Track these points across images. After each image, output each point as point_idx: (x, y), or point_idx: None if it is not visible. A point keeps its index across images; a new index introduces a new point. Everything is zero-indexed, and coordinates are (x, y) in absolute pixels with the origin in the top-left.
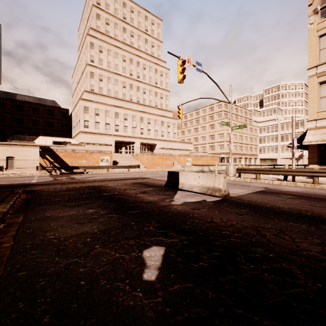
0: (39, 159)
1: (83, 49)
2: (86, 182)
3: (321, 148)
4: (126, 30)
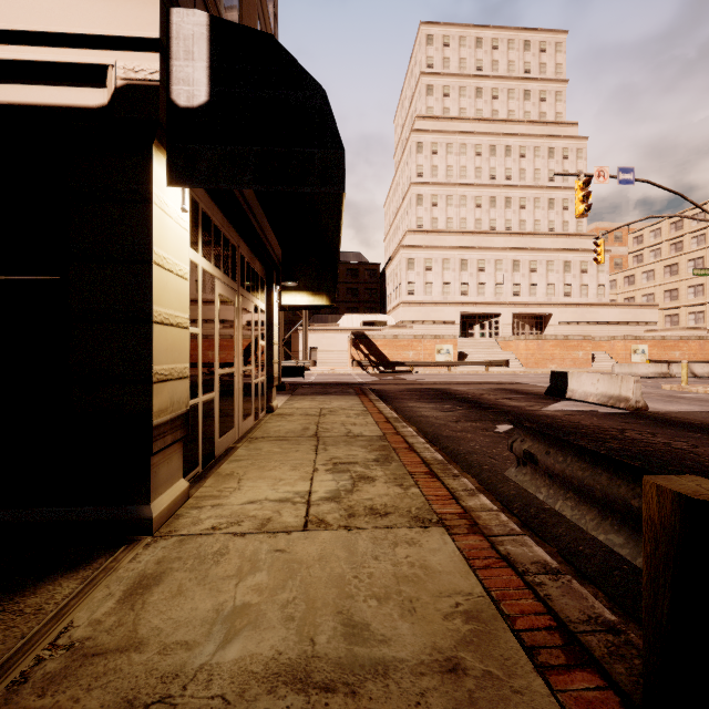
0: (352, 351)
1: (404, 157)
2: (425, 384)
3: None
4: (481, 91)
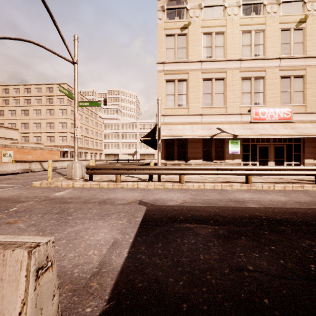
0: None
1: None
2: None
3: (167, 144)
4: None
